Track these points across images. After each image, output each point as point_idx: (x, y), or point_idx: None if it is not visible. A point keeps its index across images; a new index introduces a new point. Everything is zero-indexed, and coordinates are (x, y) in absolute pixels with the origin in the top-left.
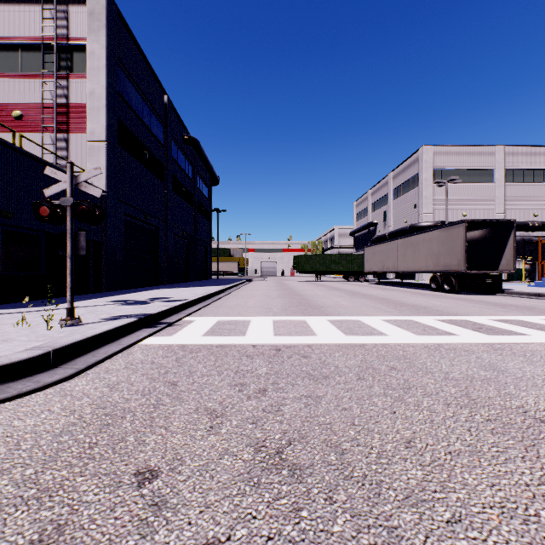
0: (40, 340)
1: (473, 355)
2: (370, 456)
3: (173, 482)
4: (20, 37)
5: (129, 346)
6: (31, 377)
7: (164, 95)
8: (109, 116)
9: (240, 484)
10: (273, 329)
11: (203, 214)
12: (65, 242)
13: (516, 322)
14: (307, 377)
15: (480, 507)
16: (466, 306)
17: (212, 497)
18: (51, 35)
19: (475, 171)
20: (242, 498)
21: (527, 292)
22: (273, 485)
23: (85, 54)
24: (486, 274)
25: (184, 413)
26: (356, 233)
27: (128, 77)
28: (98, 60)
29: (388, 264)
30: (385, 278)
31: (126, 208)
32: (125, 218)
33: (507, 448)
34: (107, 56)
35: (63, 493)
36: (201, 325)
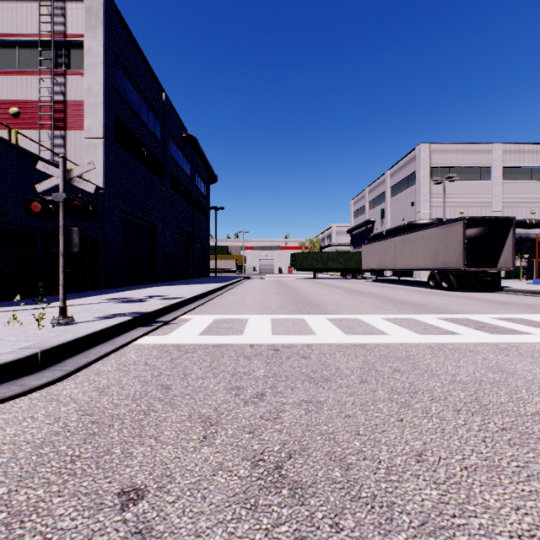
0: (29, 340)
1: (478, 356)
2: (379, 471)
3: (160, 504)
4: (17, 33)
5: (123, 346)
6: (17, 380)
7: (162, 93)
8: (106, 113)
9: (235, 506)
10: (271, 328)
11: (201, 211)
12: (57, 238)
13: (519, 320)
14: (307, 380)
15: (507, 536)
16: (466, 303)
17: (203, 523)
18: (48, 32)
19: (472, 169)
20: (237, 524)
21: (526, 290)
22: (272, 508)
23: (82, 50)
24: (485, 272)
25: (176, 421)
26: (353, 231)
27: (125, 74)
28: (95, 57)
29: (386, 261)
30: (382, 276)
31: (124, 205)
32: (123, 215)
33: (528, 462)
34: (105, 53)
35: (36, 518)
36: (198, 324)
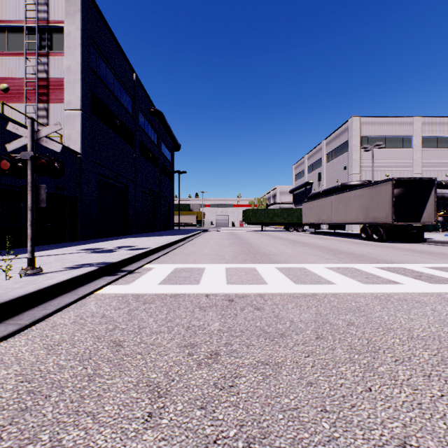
0: None
1: (427, 307)
2: None
3: None
4: (6, 20)
5: (85, 296)
6: None
7: (133, 73)
8: (83, 88)
9: None
10: (226, 277)
11: (166, 175)
12: (26, 194)
13: None
14: (263, 335)
15: None
16: (397, 253)
17: None
18: (33, 18)
19: (396, 138)
20: None
21: (447, 241)
22: None
23: (63, 35)
24: (410, 225)
25: (121, 390)
26: (295, 191)
27: (101, 56)
28: (74, 40)
29: (323, 217)
30: (320, 229)
31: (99, 168)
32: (98, 177)
33: None
34: (82, 36)
35: None
36: (159, 273)
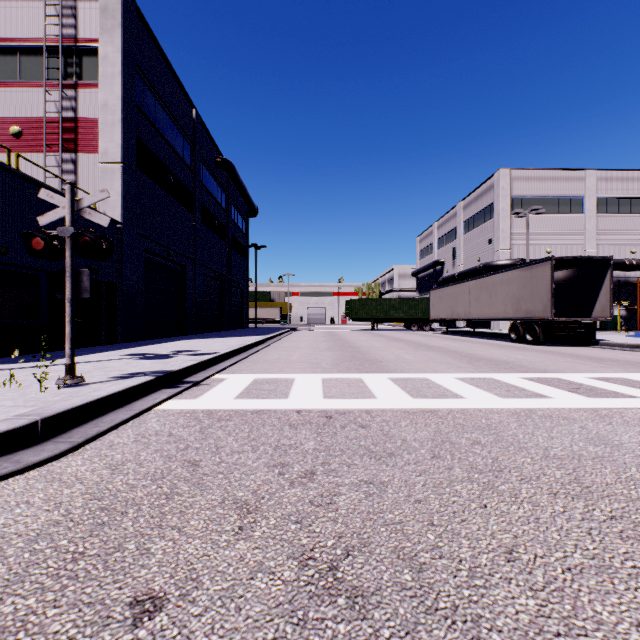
0: (28, 405)
1: (575, 424)
2: (460, 574)
3: (183, 617)
4: (18, 38)
5: (143, 412)
6: (11, 455)
7: (192, 109)
8: (125, 132)
9: (278, 621)
10: (323, 390)
11: (238, 250)
12: (64, 282)
13: (620, 381)
14: (367, 455)
15: None
16: (555, 360)
17: None
18: (56, 35)
19: (561, 200)
20: None
21: (627, 344)
22: (326, 624)
23: (97, 58)
24: (577, 322)
25: (205, 507)
26: (419, 274)
27: (148, 86)
28: (112, 66)
29: (459, 310)
30: (454, 327)
31: (146, 243)
32: (145, 255)
33: None
34: (123, 61)
35: (24, 636)
36: (234, 385)
